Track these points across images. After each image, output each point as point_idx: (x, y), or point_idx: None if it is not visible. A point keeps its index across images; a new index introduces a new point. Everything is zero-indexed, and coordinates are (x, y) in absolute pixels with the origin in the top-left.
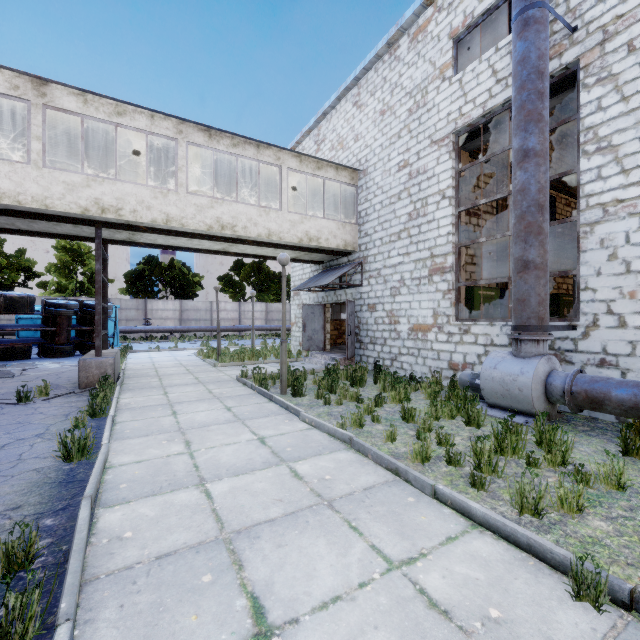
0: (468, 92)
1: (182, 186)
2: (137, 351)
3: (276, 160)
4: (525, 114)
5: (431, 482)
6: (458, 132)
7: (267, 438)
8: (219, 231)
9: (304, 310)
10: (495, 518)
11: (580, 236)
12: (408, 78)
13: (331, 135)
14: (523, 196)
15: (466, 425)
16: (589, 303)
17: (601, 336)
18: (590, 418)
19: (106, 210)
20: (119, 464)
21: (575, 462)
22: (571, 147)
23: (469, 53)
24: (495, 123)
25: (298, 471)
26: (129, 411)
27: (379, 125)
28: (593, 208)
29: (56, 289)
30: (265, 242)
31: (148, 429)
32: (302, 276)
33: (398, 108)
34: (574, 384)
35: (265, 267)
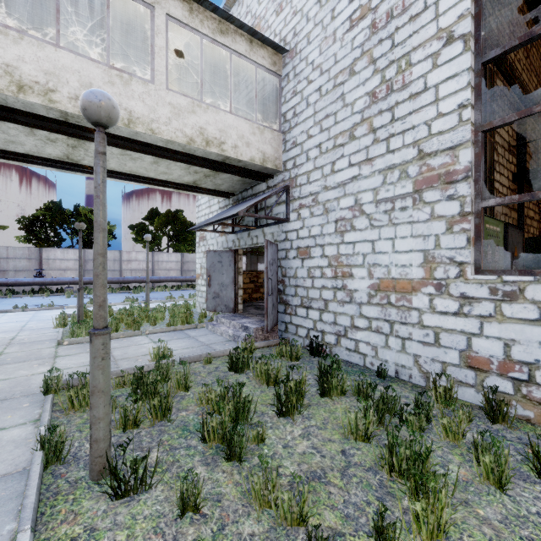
0: None
1: None
2: None
3: None
4: None
5: None
6: None
7: None
8: (11, 93)
9: (209, 258)
10: None
11: None
12: None
13: (244, 20)
14: None
15: None
16: None
17: None
18: None
19: None
20: None
21: None
22: (535, 62)
23: None
24: None
25: None
26: None
27: None
28: None
29: None
30: (126, 138)
31: None
32: (208, 215)
33: None
34: None
35: (181, 217)
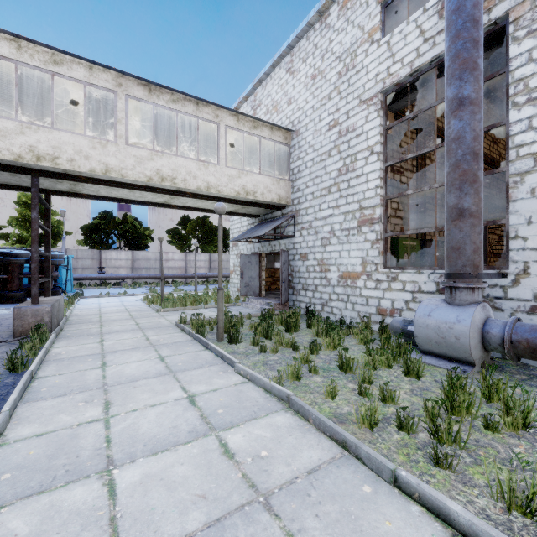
0: (396, 53)
1: (121, 138)
2: (88, 297)
3: (215, 117)
4: (460, 62)
5: (390, 465)
6: (386, 91)
7: (198, 396)
8: (159, 183)
9: (242, 259)
10: (489, 533)
11: (510, 186)
12: (338, 43)
13: (266, 100)
14: (458, 144)
15: (405, 375)
16: (519, 251)
17: (532, 284)
18: (521, 364)
19: (41, 158)
20: (15, 439)
21: (533, 422)
22: None
23: (393, 23)
24: (420, 83)
25: (229, 445)
26: (56, 363)
27: (310, 88)
28: (523, 158)
29: (17, 240)
30: (204, 195)
31: (68, 386)
32: (240, 229)
33: (328, 72)
34: (514, 333)
35: (208, 222)
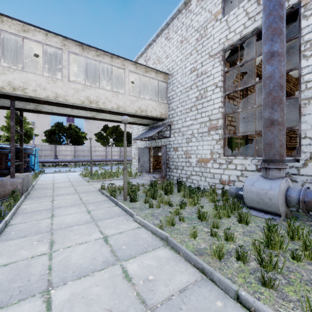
0: (231, 26)
1: (65, 77)
2: (47, 173)
3: (122, 65)
4: (272, 30)
5: (234, 287)
6: (225, 50)
7: (109, 237)
8: (88, 104)
9: (139, 150)
10: None
11: (301, 106)
12: (196, 21)
13: (153, 56)
14: (270, 80)
15: (239, 222)
16: (307, 146)
17: None
18: (309, 215)
19: (16, 89)
20: None
21: None
22: None
23: (229, 10)
24: (245, 45)
25: (128, 271)
26: (23, 215)
27: (179, 49)
28: (310, 89)
29: (6, 139)
30: (116, 112)
31: (28, 230)
32: (138, 132)
33: (190, 38)
34: (305, 196)
35: (119, 129)
